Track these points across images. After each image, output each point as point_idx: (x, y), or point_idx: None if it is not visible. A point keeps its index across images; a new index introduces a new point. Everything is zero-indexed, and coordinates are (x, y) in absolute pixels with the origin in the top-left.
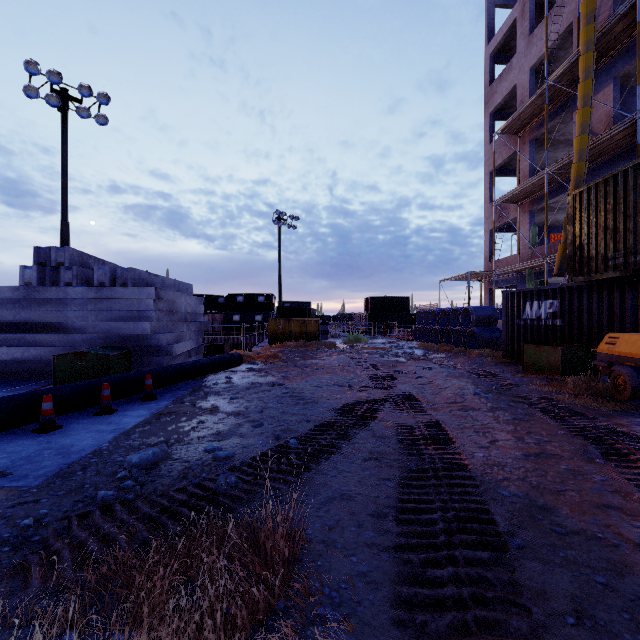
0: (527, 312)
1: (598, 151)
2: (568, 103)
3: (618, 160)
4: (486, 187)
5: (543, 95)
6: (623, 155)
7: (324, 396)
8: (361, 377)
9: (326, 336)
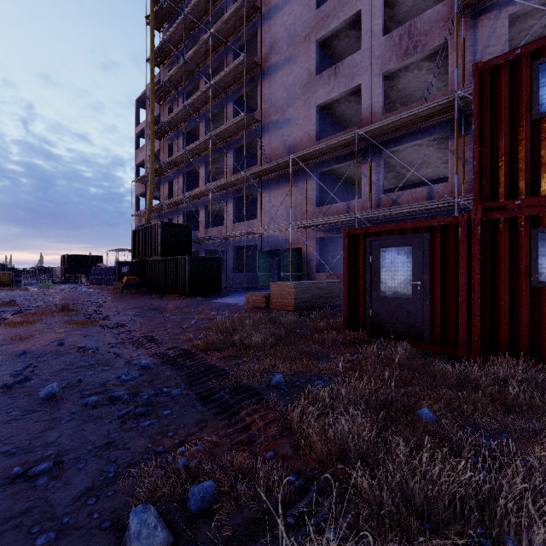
0: (123, 270)
1: (161, 208)
2: (158, 182)
3: (169, 213)
4: (135, 202)
5: (148, 175)
6: (170, 212)
7: (20, 298)
8: (38, 295)
9: (19, 284)
